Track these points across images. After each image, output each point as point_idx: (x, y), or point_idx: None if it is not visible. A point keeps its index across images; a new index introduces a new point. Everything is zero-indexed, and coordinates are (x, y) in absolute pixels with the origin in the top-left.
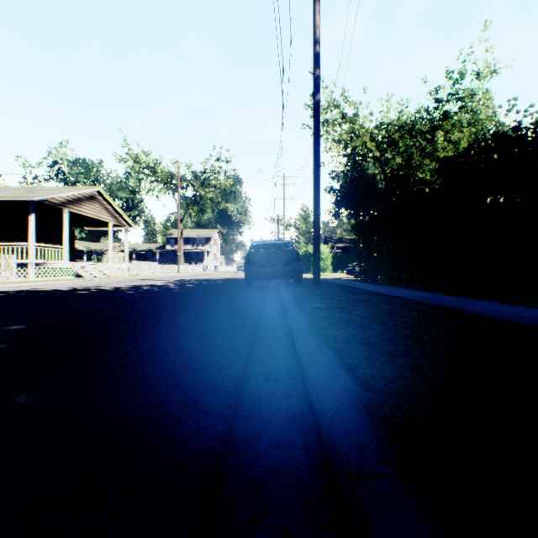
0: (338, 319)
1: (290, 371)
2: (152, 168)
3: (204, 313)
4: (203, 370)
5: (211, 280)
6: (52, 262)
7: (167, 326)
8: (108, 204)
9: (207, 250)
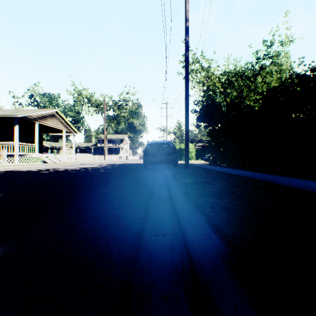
0: (203, 190)
1: (173, 228)
2: (89, 98)
3: (117, 186)
4: (113, 228)
5: (123, 164)
6: (29, 154)
7: (93, 195)
8: (62, 119)
9: (121, 146)
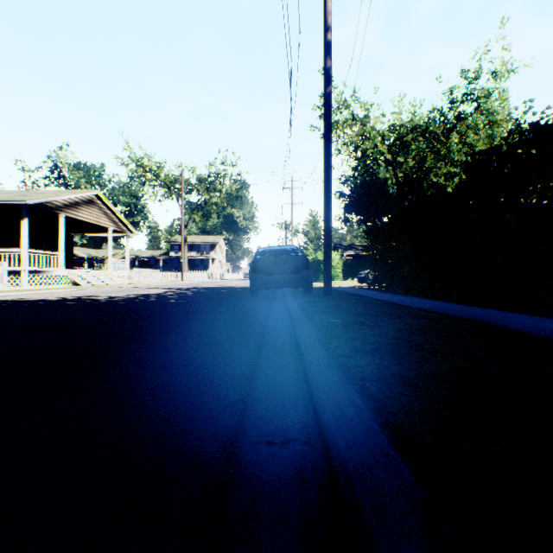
0: (360, 340)
1: (304, 426)
2: (155, 172)
3: (199, 330)
4: (179, 424)
5: (215, 288)
6: (47, 270)
7: (151, 348)
8: (108, 209)
9: (212, 256)
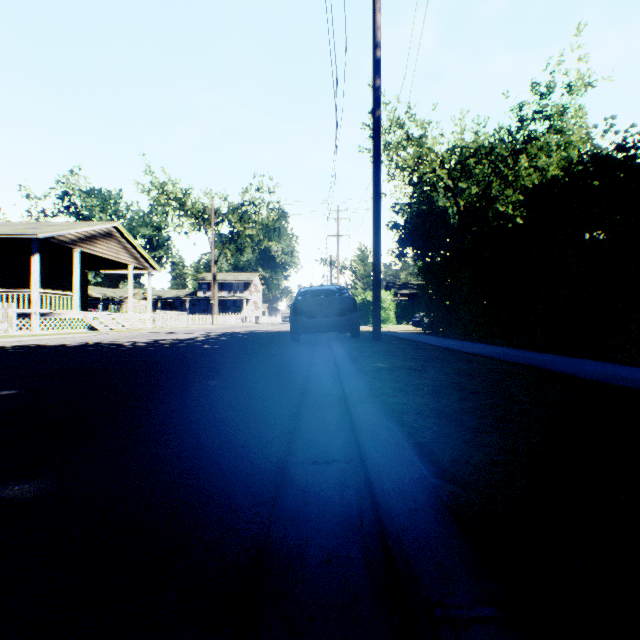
0: (405, 382)
1: (346, 451)
2: (181, 200)
3: (240, 375)
4: (234, 450)
5: (250, 333)
6: (60, 312)
7: (193, 391)
8: (128, 243)
9: (246, 297)
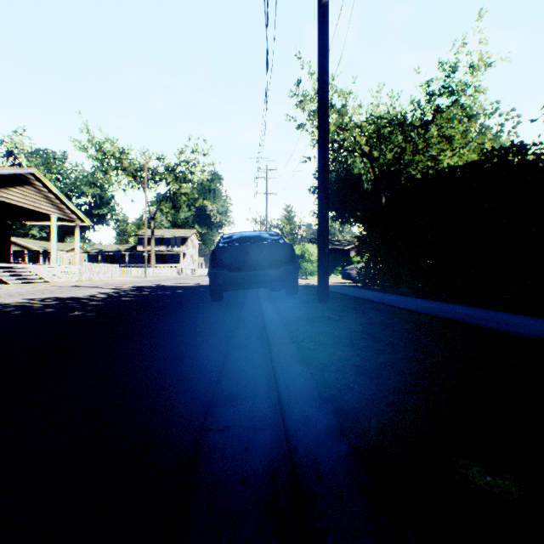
0: None
1: None
2: (118, 158)
3: None
4: None
5: (172, 287)
6: None
7: None
8: (50, 192)
9: (183, 251)
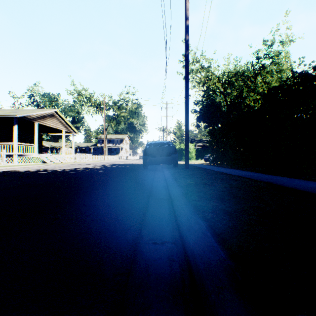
0: (204, 192)
1: (172, 235)
2: (89, 98)
3: (115, 187)
4: (107, 234)
5: (123, 164)
6: (28, 154)
7: (89, 197)
8: (62, 119)
9: (121, 146)
